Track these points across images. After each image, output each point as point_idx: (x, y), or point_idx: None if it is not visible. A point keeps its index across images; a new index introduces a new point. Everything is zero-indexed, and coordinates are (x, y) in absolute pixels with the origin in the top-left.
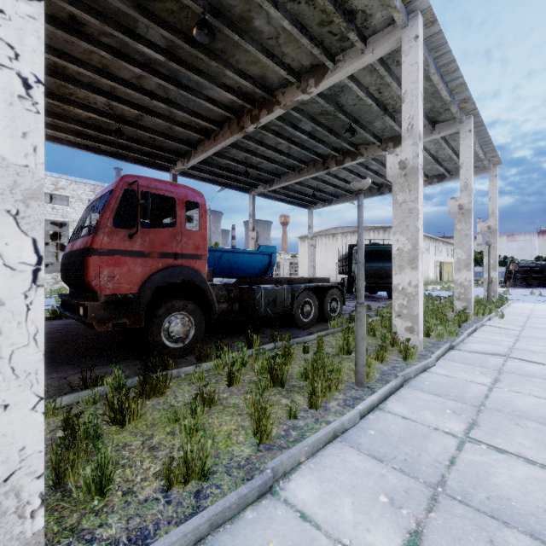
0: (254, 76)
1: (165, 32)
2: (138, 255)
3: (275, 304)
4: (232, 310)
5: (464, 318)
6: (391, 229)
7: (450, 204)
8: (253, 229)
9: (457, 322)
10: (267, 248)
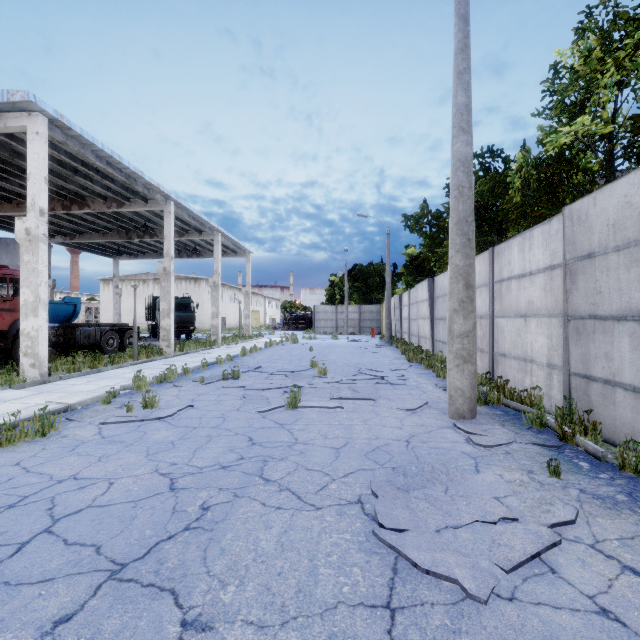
0: (70, 188)
1: (4, 166)
2: (8, 311)
3: (89, 338)
4: (59, 342)
5: (212, 344)
6: (201, 280)
7: (210, 280)
8: (49, 277)
9: (205, 345)
10: (72, 299)
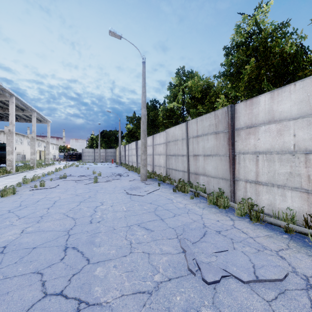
0: None
1: None
2: None
3: None
4: None
5: (32, 168)
6: None
7: (29, 135)
8: None
9: (29, 168)
10: None
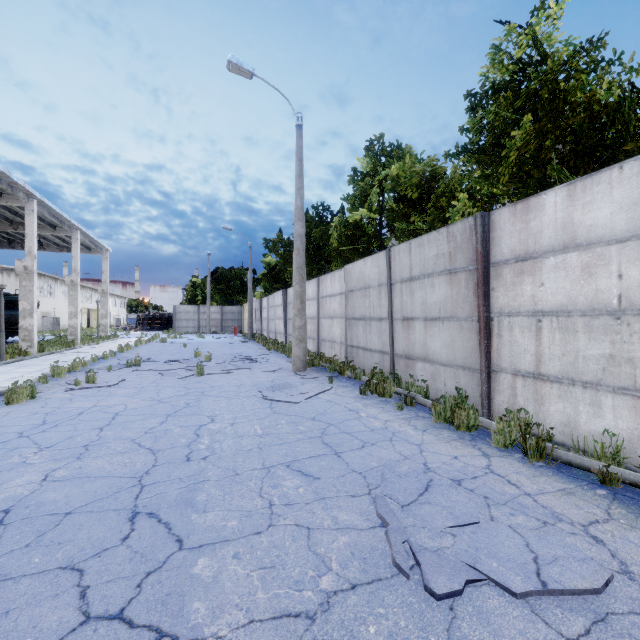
0: None
1: None
2: None
3: None
4: None
5: (72, 345)
6: None
7: (66, 278)
8: None
9: (66, 346)
10: None
